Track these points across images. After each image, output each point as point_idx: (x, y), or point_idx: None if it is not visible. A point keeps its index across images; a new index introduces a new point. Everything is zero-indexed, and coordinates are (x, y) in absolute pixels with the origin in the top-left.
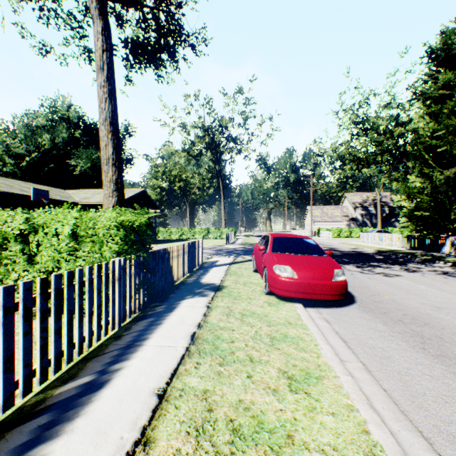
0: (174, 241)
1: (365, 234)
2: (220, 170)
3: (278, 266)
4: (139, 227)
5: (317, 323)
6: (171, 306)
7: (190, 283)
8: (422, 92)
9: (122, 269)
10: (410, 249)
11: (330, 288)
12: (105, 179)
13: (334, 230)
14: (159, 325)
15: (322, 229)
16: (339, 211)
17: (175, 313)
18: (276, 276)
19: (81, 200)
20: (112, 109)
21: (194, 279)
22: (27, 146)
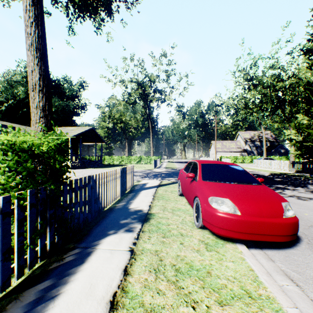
0: (115, 165)
1: (258, 161)
2: (149, 114)
3: (214, 199)
4: (44, 152)
5: (280, 284)
6: (86, 249)
7: (118, 210)
8: (309, 49)
9: (0, 213)
10: (296, 172)
11: (282, 227)
12: (32, 105)
13: (232, 158)
14: (50, 304)
15: (223, 157)
16: (234, 144)
17: (86, 268)
18: (214, 211)
19: None
20: (38, 34)
21: (122, 205)
22: (6, 95)
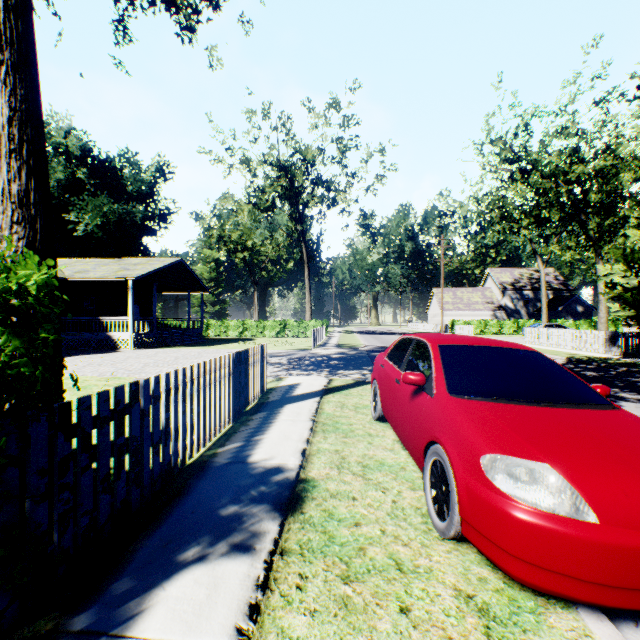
0: (230, 340)
1: (535, 331)
2: (303, 231)
3: (503, 462)
4: None
5: None
6: None
7: (220, 467)
8: None
9: None
10: (624, 357)
11: None
12: None
13: (476, 323)
14: None
15: (458, 322)
16: (479, 296)
17: None
18: (506, 507)
19: (73, 274)
20: (7, 2)
21: (234, 450)
22: None
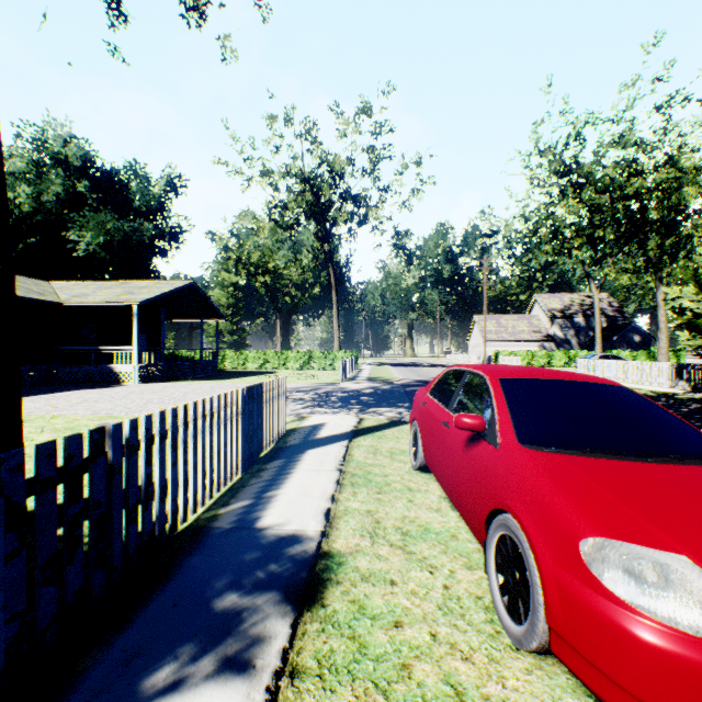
0: (249, 373)
1: (590, 362)
2: (331, 252)
3: (616, 552)
4: None
5: None
6: None
7: (220, 535)
8: None
9: None
10: (693, 392)
11: None
12: None
13: (522, 354)
14: None
15: (502, 353)
16: (526, 324)
17: None
18: (628, 623)
19: (70, 299)
20: None
21: (239, 510)
22: None
